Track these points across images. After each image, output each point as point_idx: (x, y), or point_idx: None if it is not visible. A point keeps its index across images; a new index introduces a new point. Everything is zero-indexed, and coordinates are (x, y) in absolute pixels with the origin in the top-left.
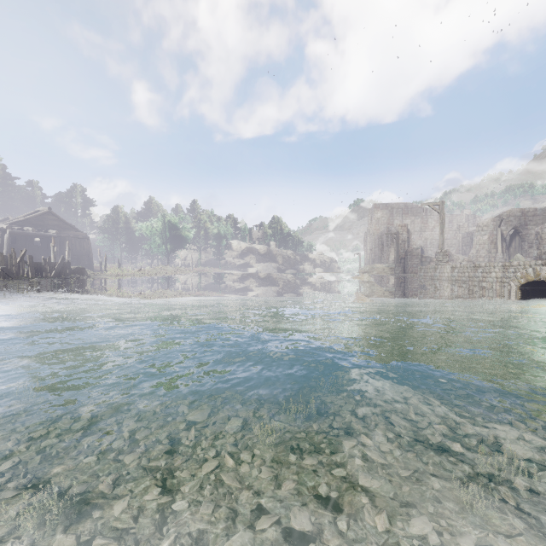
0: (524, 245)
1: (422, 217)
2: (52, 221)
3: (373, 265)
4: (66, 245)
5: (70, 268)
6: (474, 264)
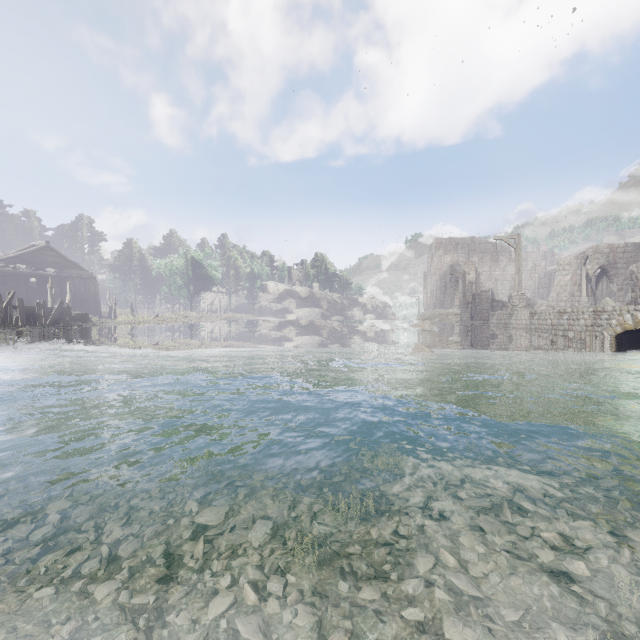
0: (613, 287)
1: (492, 254)
2: (51, 257)
3: (434, 311)
4: (68, 286)
5: (70, 314)
6: (558, 310)
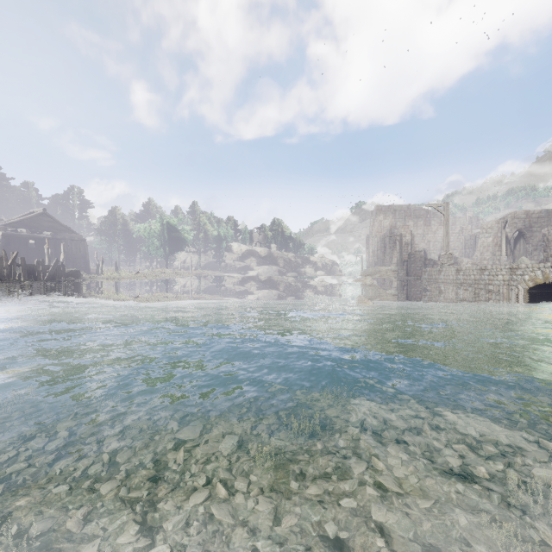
0: (528, 247)
1: (425, 219)
2: (47, 222)
3: (375, 268)
4: (62, 247)
5: (64, 270)
6: (480, 267)
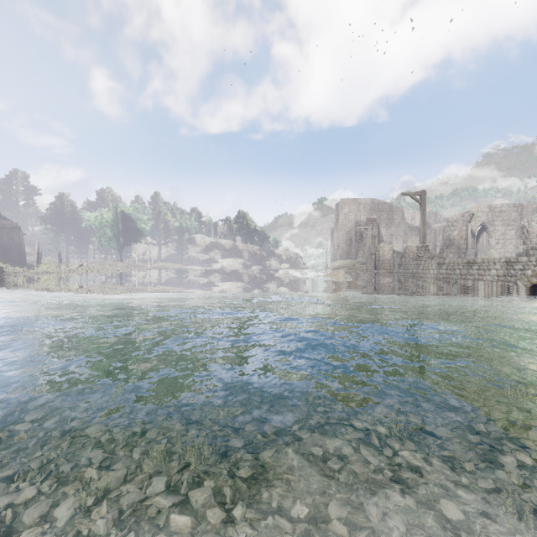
0: (491, 241)
1: (388, 213)
2: None
3: (343, 261)
4: None
5: None
6: (468, 260)
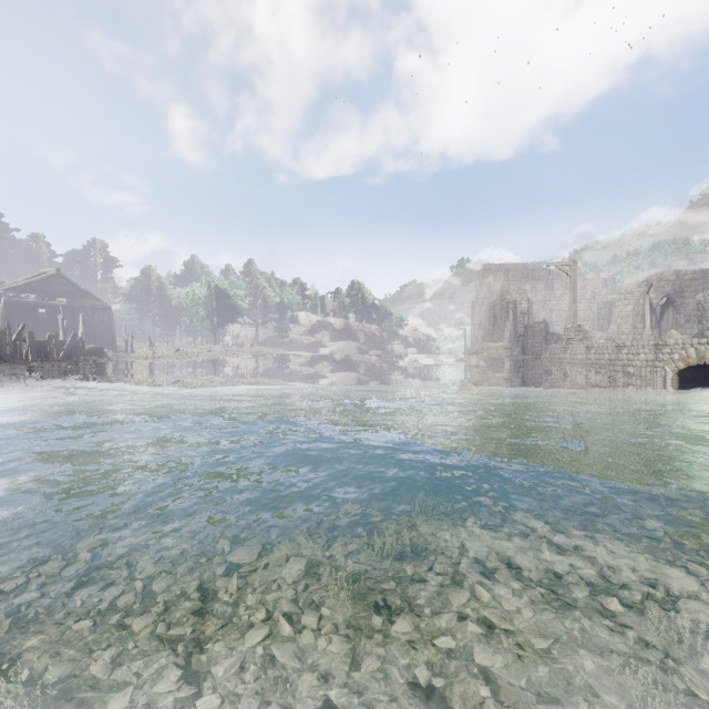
0: (679, 318)
1: (547, 281)
2: (62, 286)
3: (483, 345)
4: (80, 317)
5: (84, 348)
6: (617, 343)
